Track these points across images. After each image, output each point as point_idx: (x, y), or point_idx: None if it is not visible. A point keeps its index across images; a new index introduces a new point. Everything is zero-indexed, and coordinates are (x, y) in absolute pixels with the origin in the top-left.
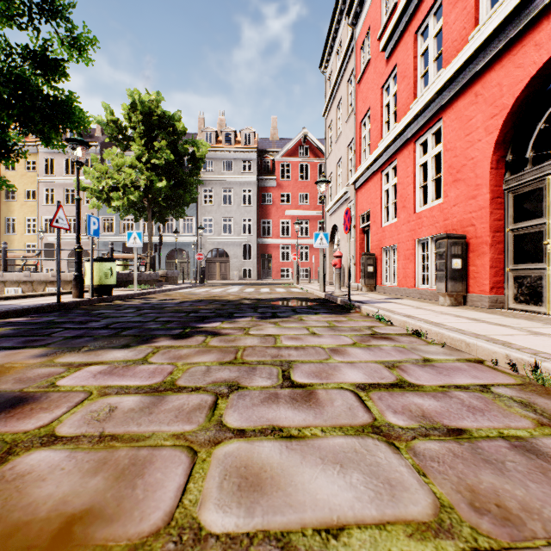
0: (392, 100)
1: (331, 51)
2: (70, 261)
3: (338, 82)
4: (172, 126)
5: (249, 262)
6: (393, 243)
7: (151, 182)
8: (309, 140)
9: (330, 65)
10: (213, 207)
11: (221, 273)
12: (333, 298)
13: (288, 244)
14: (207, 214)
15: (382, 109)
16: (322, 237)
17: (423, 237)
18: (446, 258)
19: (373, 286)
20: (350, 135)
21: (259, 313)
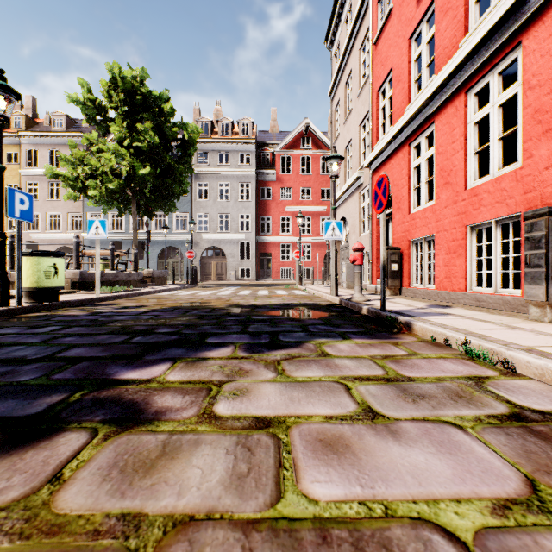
0: (425, 49)
1: (339, 20)
2: None
3: (348, 52)
4: (159, 107)
5: (247, 261)
6: (429, 232)
7: (134, 168)
8: (311, 131)
9: (337, 38)
10: (209, 203)
11: (217, 273)
12: (354, 305)
13: (289, 243)
14: (202, 210)
15: (410, 66)
16: (334, 226)
17: (481, 220)
18: (547, 247)
19: (397, 288)
20: (364, 110)
21: (249, 336)
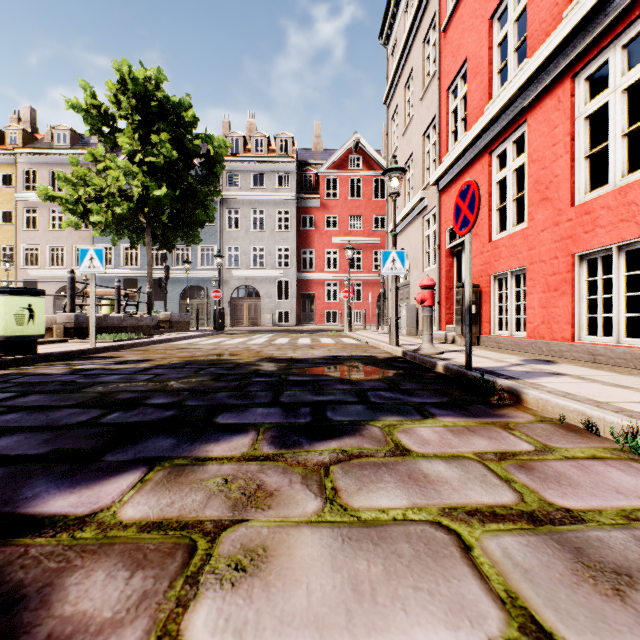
0: (513, 28)
1: (397, 10)
2: (57, 301)
3: (408, 47)
4: (179, 116)
5: (285, 302)
6: (519, 264)
7: (147, 189)
8: (362, 149)
9: (394, 32)
10: (240, 233)
11: (250, 317)
12: (424, 360)
13: (336, 281)
14: (233, 242)
15: (491, 52)
16: (395, 257)
17: (597, 246)
18: None
19: (475, 336)
20: (428, 116)
21: (281, 411)
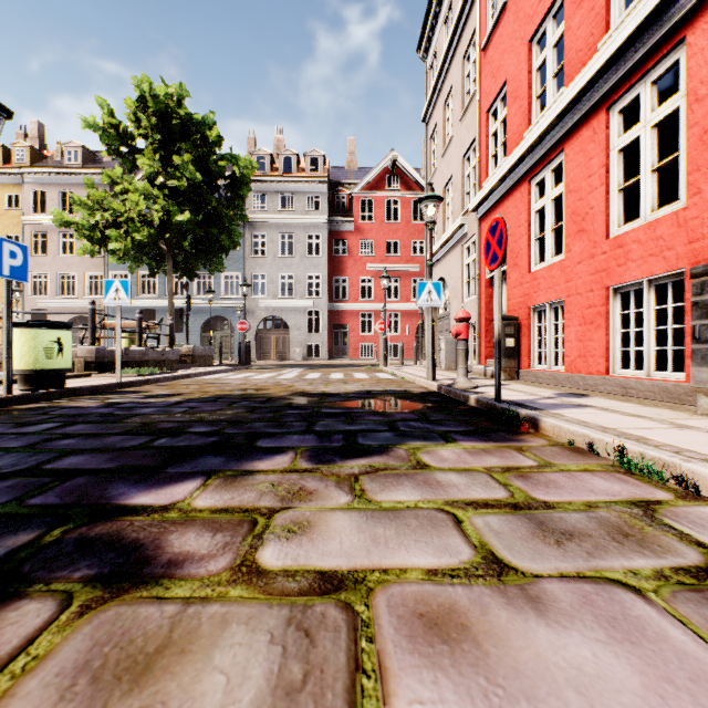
0: (551, 54)
1: (436, 22)
2: None
3: (447, 63)
4: (202, 135)
5: (316, 335)
6: (557, 297)
7: (169, 214)
8: (399, 167)
9: (433, 45)
10: (267, 260)
11: (278, 350)
12: (458, 393)
13: (371, 311)
14: (259, 269)
15: (531, 77)
16: (430, 289)
17: (629, 280)
18: None
19: (514, 370)
20: (468, 138)
21: (316, 437)
